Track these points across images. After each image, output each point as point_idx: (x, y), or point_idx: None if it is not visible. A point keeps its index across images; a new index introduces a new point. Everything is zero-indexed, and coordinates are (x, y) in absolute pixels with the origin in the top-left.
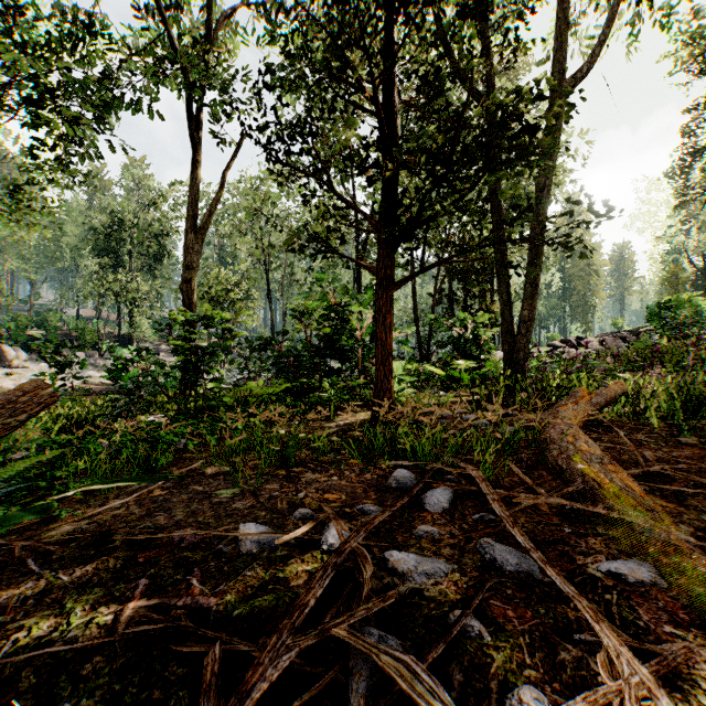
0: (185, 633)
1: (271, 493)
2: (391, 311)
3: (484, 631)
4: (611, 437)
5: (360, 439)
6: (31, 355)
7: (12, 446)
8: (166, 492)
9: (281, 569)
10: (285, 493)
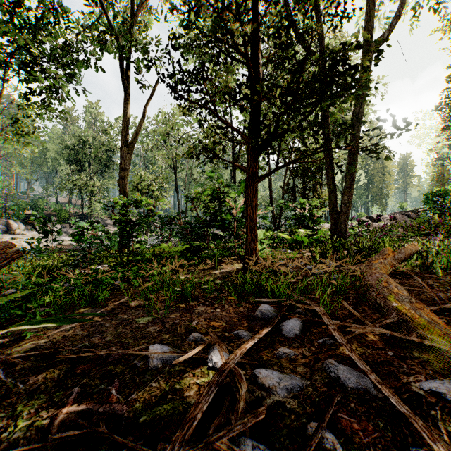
0: (102, 436)
1: (174, 321)
2: (256, 196)
3: (337, 442)
4: (410, 282)
5: (235, 282)
6: (27, 227)
7: (3, 286)
8: (102, 319)
9: (178, 382)
10: (183, 321)
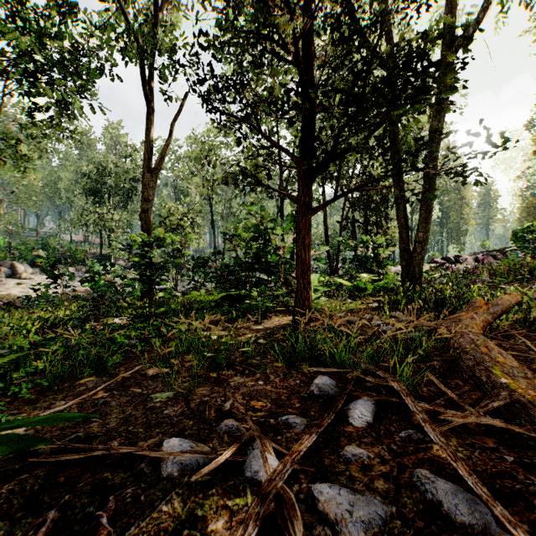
0: None
1: (202, 398)
2: (309, 233)
3: None
4: (511, 344)
5: (283, 342)
6: (35, 270)
7: None
8: (107, 394)
9: (200, 503)
10: (214, 398)
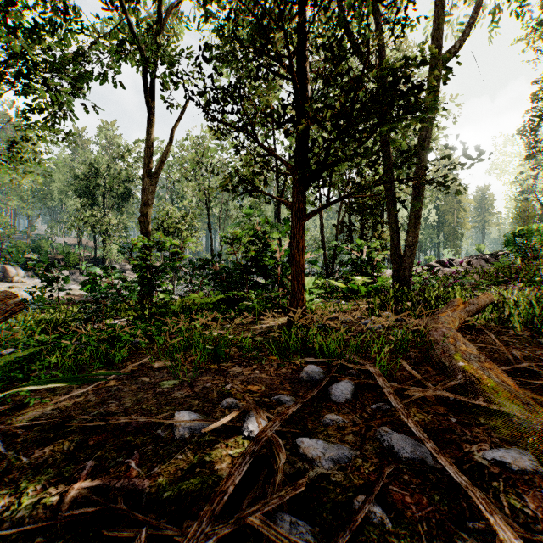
0: (120, 514)
1: (205, 384)
2: (303, 237)
3: (386, 517)
4: (482, 338)
5: (278, 339)
6: (28, 273)
7: None
8: (119, 383)
9: (208, 453)
10: (215, 384)
